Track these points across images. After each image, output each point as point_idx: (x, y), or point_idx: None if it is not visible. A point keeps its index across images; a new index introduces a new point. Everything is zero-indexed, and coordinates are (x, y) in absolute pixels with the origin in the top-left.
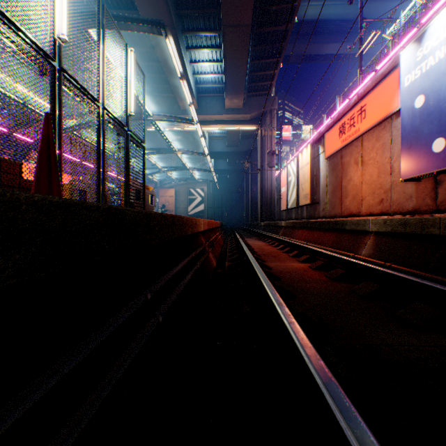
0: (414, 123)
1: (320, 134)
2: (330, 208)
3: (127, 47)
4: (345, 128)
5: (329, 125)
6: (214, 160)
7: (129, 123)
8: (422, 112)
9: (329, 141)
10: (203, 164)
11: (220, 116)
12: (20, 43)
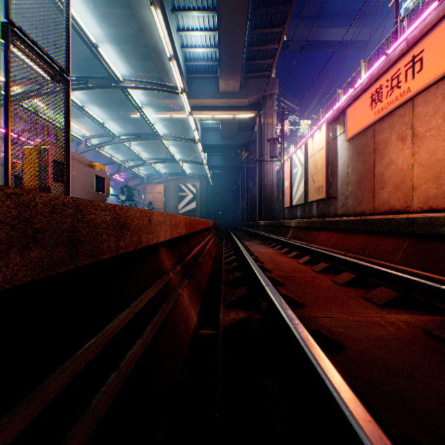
0: None
1: (340, 109)
2: (355, 203)
3: None
4: (382, 93)
5: (355, 95)
6: (207, 155)
7: (7, 4)
8: None
9: (354, 117)
10: (195, 157)
11: (213, 101)
12: None
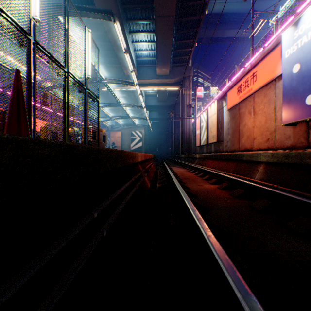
0: (292, 84)
1: (224, 92)
2: (231, 145)
3: (86, 28)
4: (241, 88)
5: (230, 86)
6: (149, 111)
7: (87, 84)
8: (298, 76)
9: (230, 98)
10: (141, 114)
11: (153, 80)
12: (3, 21)
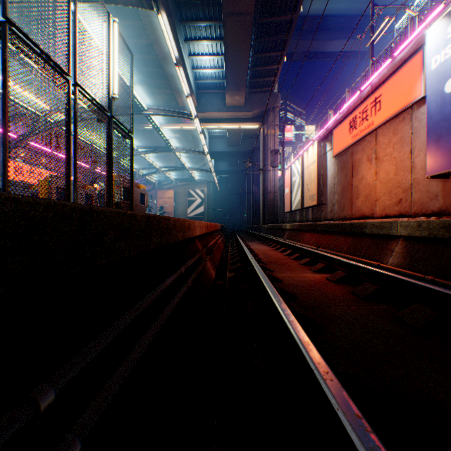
0: (444, 111)
1: (328, 130)
2: (339, 210)
3: (110, 16)
4: (356, 122)
5: (338, 120)
6: (214, 161)
7: (112, 108)
8: None
9: (338, 138)
10: (203, 164)
11: (221, 114)
12: None
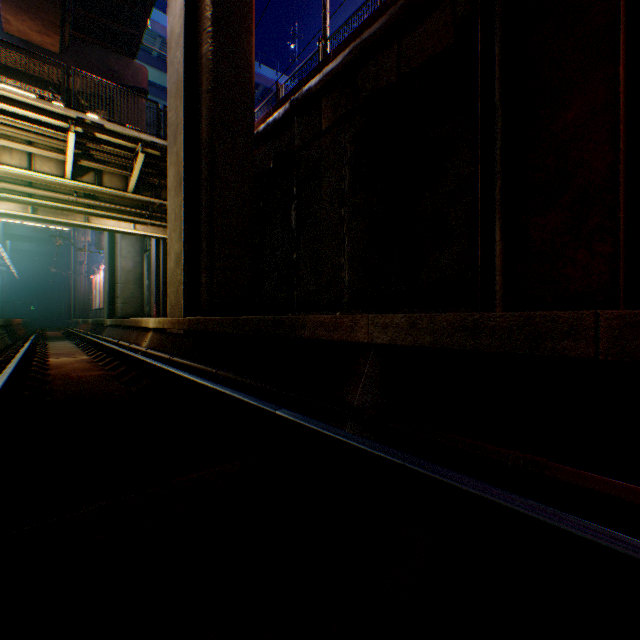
0: None
1: None
2: None
3: None
4: None
5: None
6: None
7: None
8: None
9: None
10: None
11: None
12: None
